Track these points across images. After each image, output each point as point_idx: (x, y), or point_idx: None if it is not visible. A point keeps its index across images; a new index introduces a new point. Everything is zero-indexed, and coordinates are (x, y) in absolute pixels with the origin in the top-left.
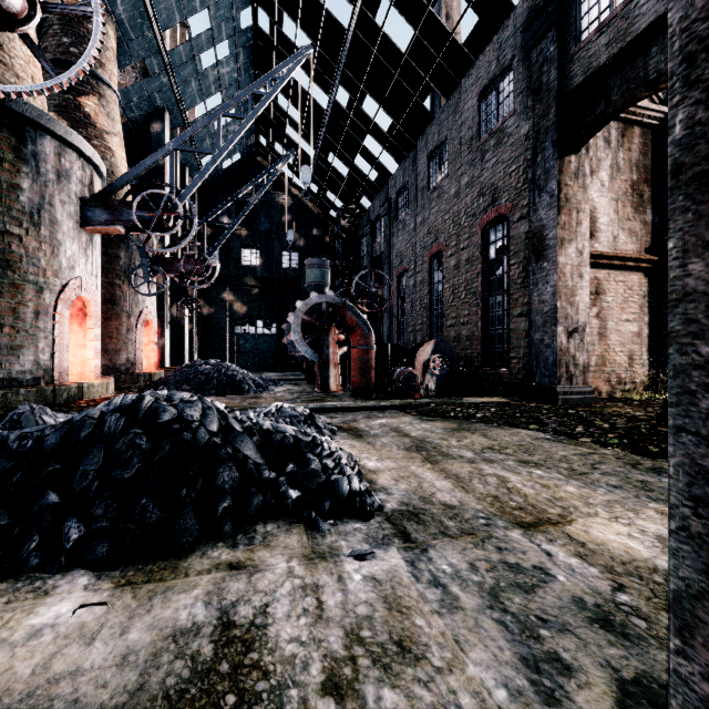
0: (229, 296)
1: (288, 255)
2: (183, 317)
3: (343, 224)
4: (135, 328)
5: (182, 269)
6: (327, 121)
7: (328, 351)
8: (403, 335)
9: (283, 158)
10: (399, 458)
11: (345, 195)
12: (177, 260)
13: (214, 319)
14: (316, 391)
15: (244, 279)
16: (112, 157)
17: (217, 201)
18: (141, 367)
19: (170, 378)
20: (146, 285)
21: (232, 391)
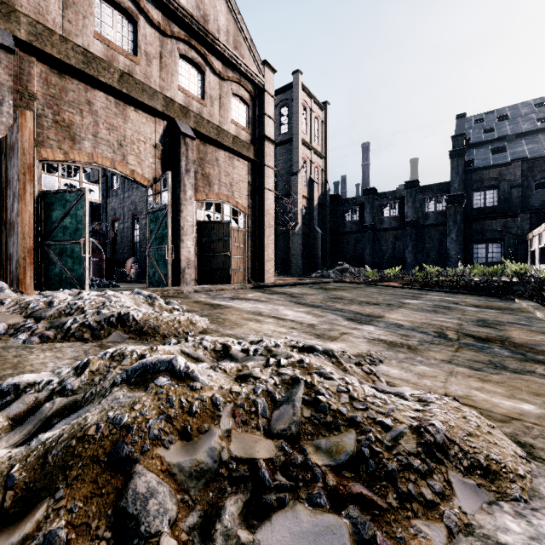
0: None
1: None
2: None
3: None
4: None
5: None
6: None
7: None
8: (116, 254)
9: None
10: (123, 286)
11: None
12: None
13: None
14: None
15: None
16: None
17: None
18: None
19: None
20: None
21: None
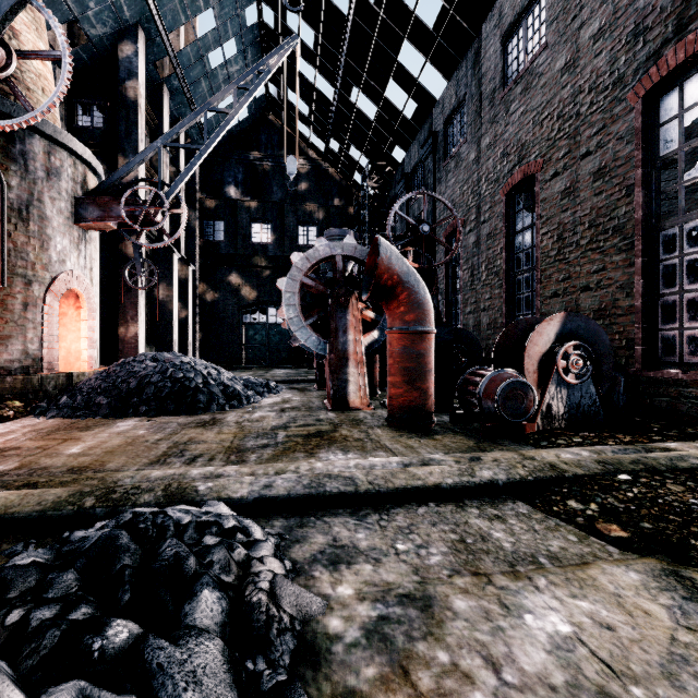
0: (236, 279)
1: (305, 230)
2: (170, 300)
3: (370, 184)
4: (42, 302)
5: (122, 213)
6: (348, 33)
7: (345, 338)
8: (456, 318)
9: (279, 48)
10: None
11: (372, 148)
12: (118, 201)
13: (219, 306)
14: (325, 406)
15: (253, 259)
16: (12, 39)
17: (223, 168)
18: (55, 364)
19: (88, 382)
20: (68, 238)
21: (176, 408)
